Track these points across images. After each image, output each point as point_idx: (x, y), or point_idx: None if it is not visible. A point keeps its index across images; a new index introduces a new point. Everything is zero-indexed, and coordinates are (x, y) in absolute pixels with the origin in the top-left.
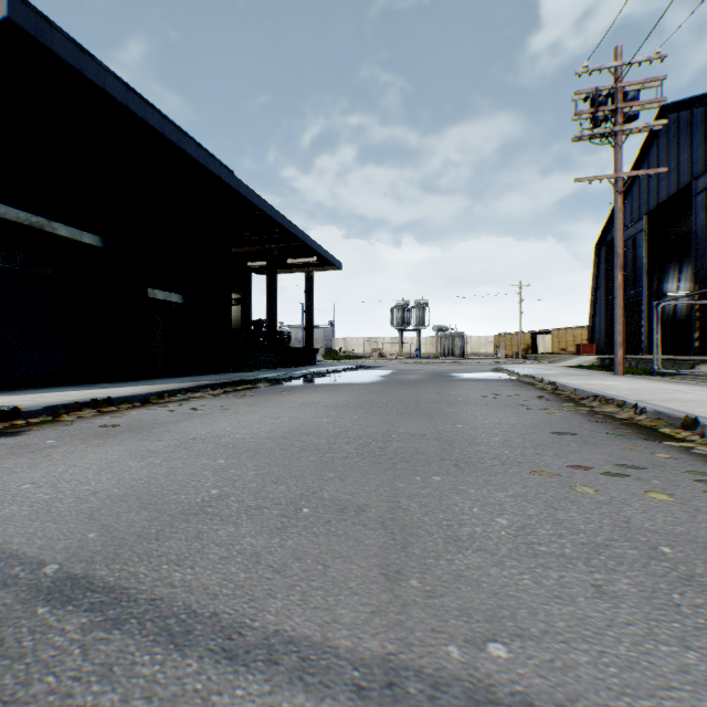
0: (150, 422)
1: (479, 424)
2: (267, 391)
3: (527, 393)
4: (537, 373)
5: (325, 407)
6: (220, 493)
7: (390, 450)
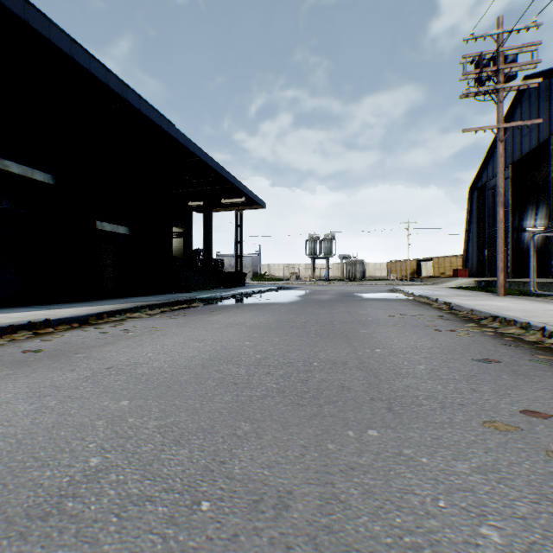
0: (77, 346)
1: (397, 348)
2: (199, 311)
3: (428, 313)
4: (430, 294)
5: (248, 327)
6: (100, 464)
7: (313, 384)
